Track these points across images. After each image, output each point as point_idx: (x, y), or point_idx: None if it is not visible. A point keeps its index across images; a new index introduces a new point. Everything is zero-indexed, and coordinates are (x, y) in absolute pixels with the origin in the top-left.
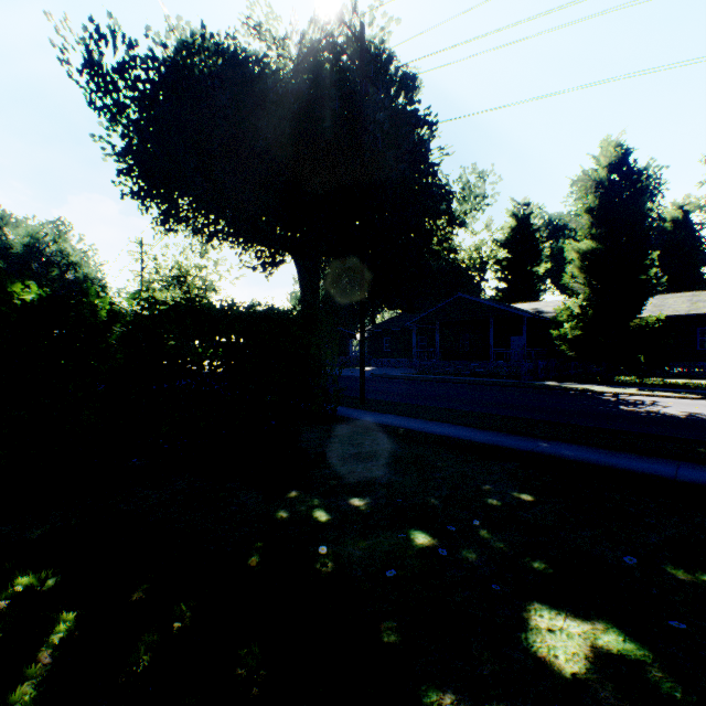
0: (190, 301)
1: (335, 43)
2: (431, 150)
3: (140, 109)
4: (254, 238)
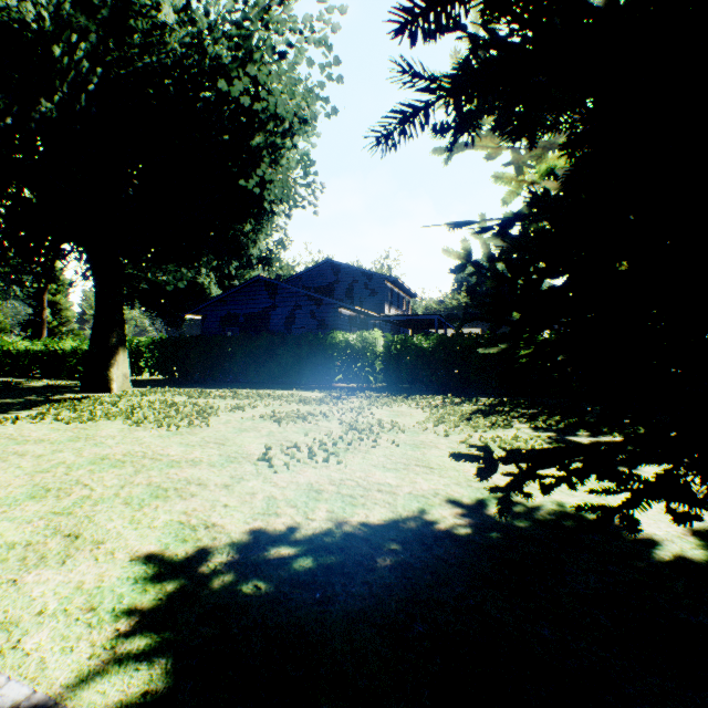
0: None
1: None
2: None
3: None
4: None
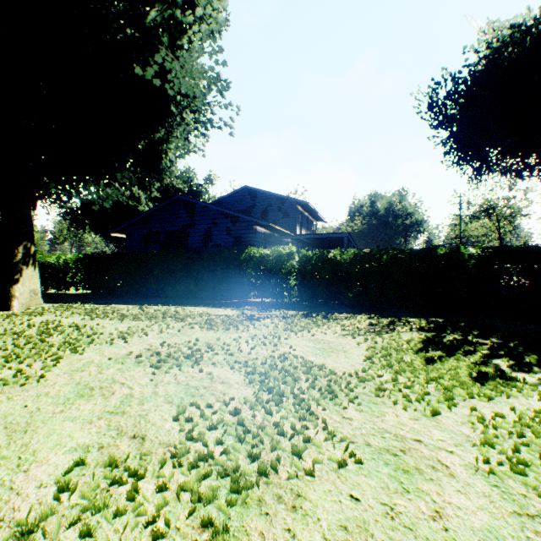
0: (504, 247)
1: None
2: None
3: (459, 111)
4: None
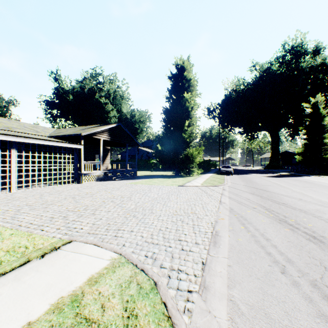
0: None
1: (254, 84)
2: (304, 89)
3: (218, 114)
4: (246, 133)
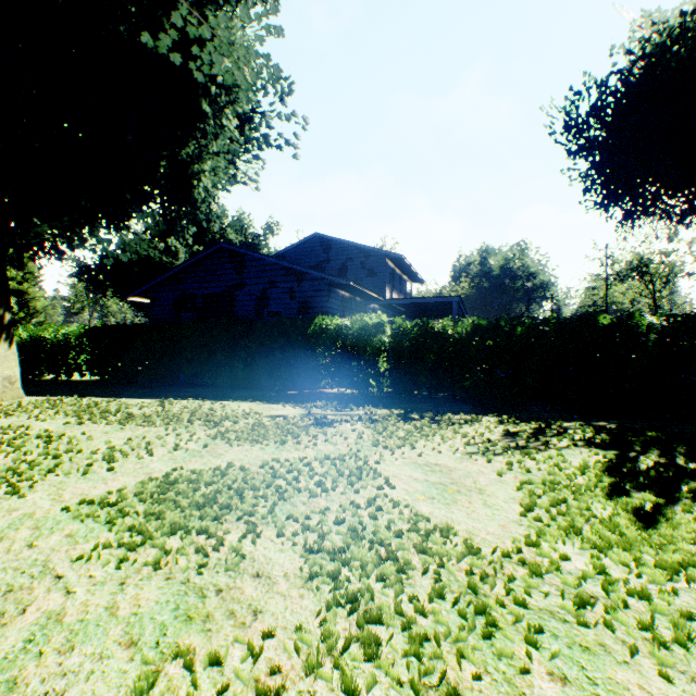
0: None
1: None
2: None
3: (607, 132)
4: None
